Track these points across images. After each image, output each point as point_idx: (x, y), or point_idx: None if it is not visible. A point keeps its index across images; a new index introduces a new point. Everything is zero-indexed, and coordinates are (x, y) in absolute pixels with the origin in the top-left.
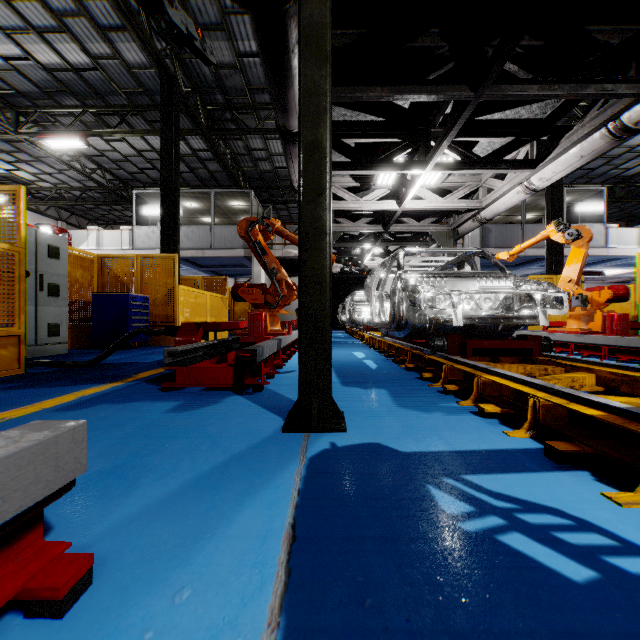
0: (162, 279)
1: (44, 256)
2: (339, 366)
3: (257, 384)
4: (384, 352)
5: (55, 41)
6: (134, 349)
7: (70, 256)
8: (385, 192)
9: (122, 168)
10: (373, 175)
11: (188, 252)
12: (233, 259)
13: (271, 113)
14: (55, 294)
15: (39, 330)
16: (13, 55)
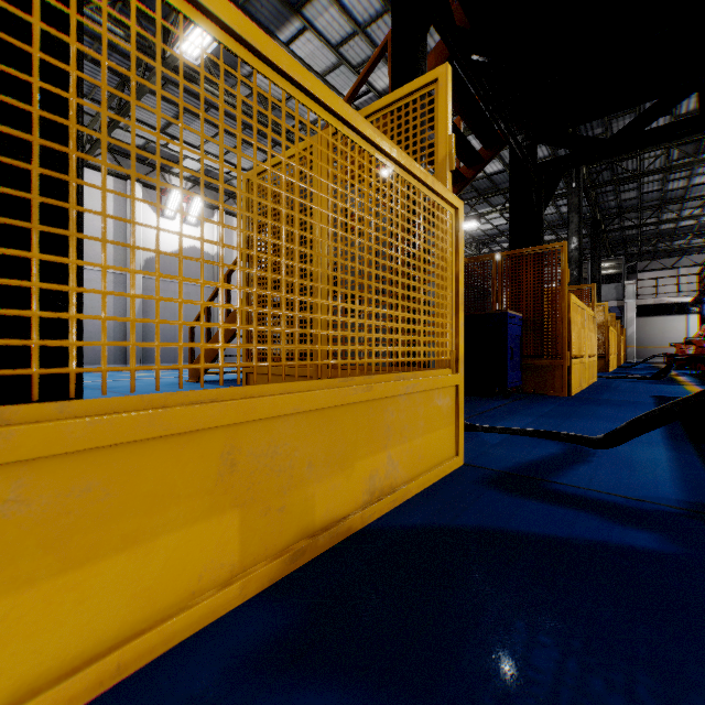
0: None
1: None
2: None
3: None
4: None
5: None
6: None
7: None
8: None
9: None
10: None
11: None
12: None
13: (655, 211)
14: None
15: None
16: (499, 224)
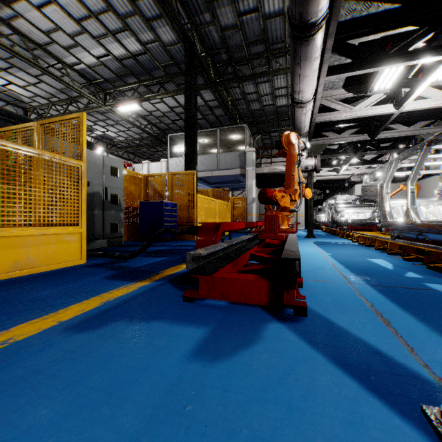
0: (185, 190)
1: (108, 174)
2: (365, 272)
3: (300, 306)
4: (395, 254)
5: (122, 38)
6: (166, 242)
7: (127, 176)
8: (380, 97)
9: (162, 122)
10: (371, 79)
11: (202, 173)
12: (232, 177)
13: (262, 60)
14: (115, 202)
15: (104, 228)
16: (101, 55)
